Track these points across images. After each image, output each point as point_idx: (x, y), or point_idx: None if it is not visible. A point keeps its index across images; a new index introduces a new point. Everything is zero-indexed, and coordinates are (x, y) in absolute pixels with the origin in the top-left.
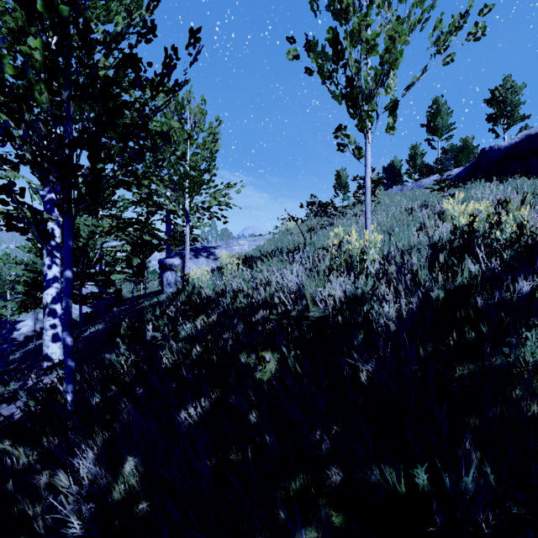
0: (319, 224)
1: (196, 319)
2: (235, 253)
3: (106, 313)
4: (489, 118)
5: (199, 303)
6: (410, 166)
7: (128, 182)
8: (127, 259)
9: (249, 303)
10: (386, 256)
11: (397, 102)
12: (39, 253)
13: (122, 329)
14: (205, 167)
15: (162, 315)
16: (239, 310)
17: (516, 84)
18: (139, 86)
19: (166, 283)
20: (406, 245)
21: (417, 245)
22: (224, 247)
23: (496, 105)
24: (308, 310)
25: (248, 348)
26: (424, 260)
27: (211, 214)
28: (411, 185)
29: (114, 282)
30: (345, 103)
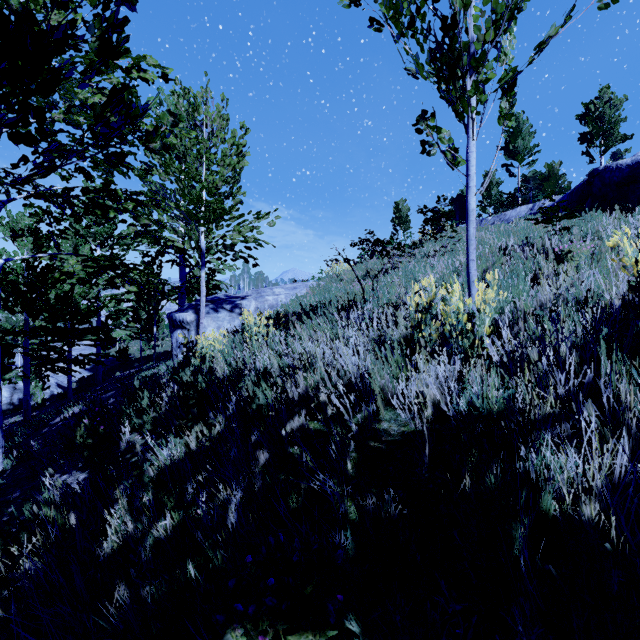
0: (384, 268)
1: (185, 432)
2: (268, 305)
3: (105, 380)
4: (583, 139)
5: (205, 390)
6: (484, 197)
7: (102, 206)
8: (133, 310)
9: (277, 403)
10: (496, 321)
11: (518, 73)
12: (3, 305)
13: (77, 436)
14: (226, 191)
15: (153, 404)
16: (263, 410)
17: (616, 96)
18: (62, 5)
19: (175, 346)
20: (529, 304)
21: (547, 304)
22: (254, 297)
23: (591, 122)
24: (378, 417)
25: (249, 622)
26: (581, 333)
27: (236, 254)
28: (492, 218)
29: (121, 338)
30: (435, 74)
